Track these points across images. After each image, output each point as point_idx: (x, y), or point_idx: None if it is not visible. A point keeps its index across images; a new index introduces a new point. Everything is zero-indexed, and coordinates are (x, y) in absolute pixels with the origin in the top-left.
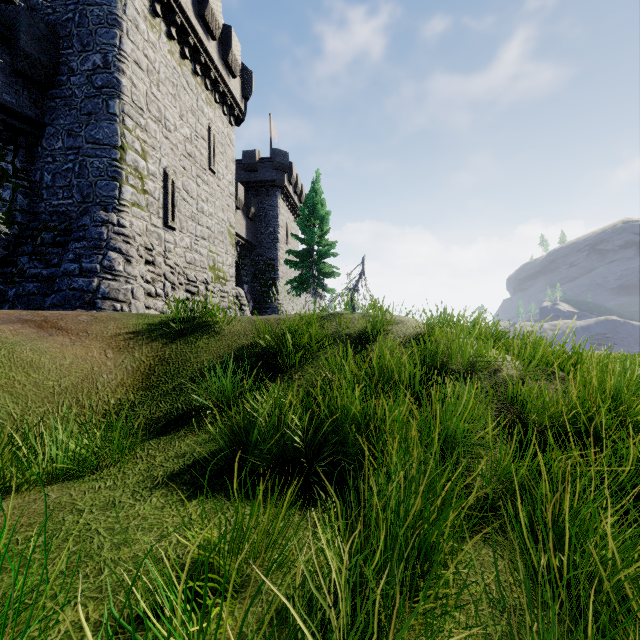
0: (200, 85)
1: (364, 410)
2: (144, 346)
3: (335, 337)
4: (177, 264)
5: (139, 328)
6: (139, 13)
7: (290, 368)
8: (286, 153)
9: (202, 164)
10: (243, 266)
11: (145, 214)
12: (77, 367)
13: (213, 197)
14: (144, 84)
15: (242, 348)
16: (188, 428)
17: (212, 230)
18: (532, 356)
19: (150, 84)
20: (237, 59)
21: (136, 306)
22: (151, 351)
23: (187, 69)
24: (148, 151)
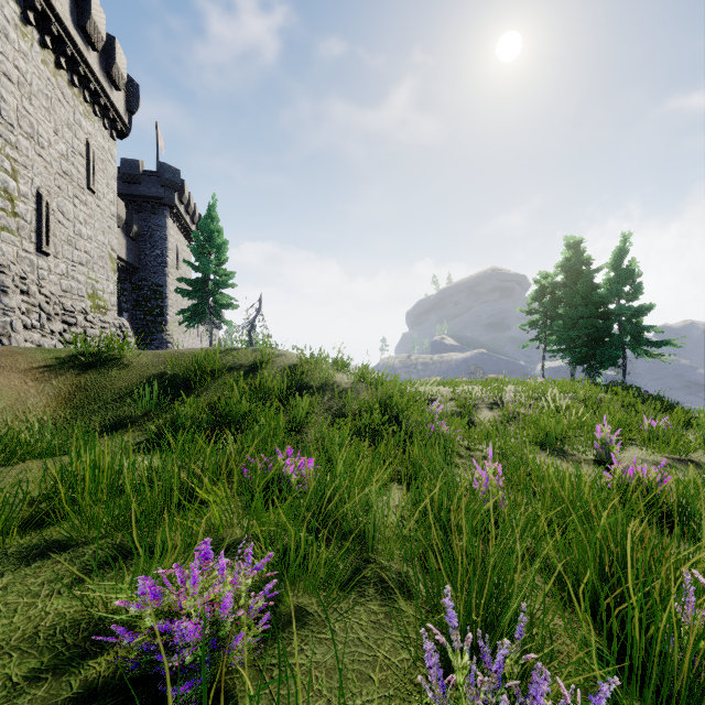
0: (77, 96)
1: (250, 407)
2: (59, 376)
3: (232, 367)
4: (52, 293)
5: (49, 361)
6: (9, 21)
7: (197, 389)
8: (177, 170)
9: (80, 183)
10: (122, 291)
11: (16, 239)
12: (7, 393)
13: (92, 218)
14: (14, 98)
15: (153, 376)
16: (124, 430)
17: (91, 255)
18: (357, 375)
19: (21, 97)
20: (122, 73)
21: (16, 339)
22: (67, 380)
23: (63, 79)
24: (19, 170)
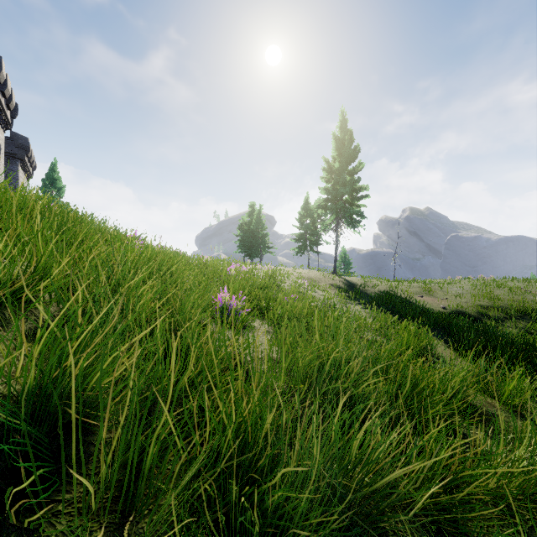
0: None
1: None
2: None
3: None
4: None
5: None
6: None
7: None
8: (27, 138)
9: None
10: None
11: None
12: None
13: None
14: None
15: None
16: None
17: None
18: None
19: None
20: (14, 103)
21: None
22: None
23: None
24: None
